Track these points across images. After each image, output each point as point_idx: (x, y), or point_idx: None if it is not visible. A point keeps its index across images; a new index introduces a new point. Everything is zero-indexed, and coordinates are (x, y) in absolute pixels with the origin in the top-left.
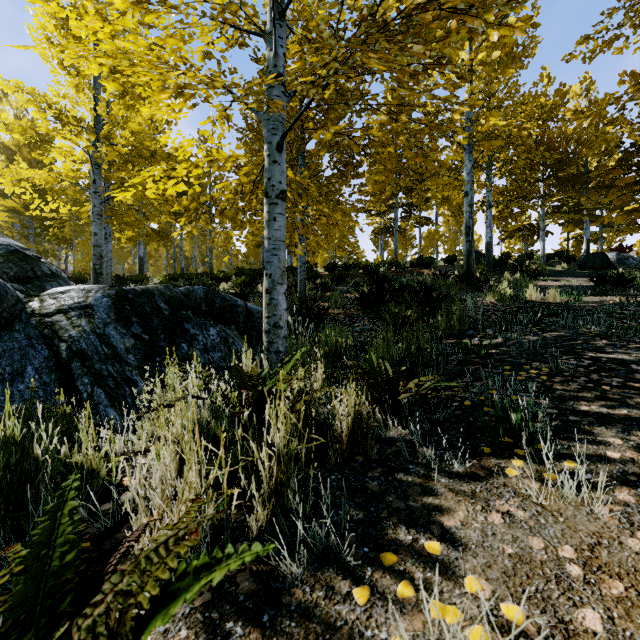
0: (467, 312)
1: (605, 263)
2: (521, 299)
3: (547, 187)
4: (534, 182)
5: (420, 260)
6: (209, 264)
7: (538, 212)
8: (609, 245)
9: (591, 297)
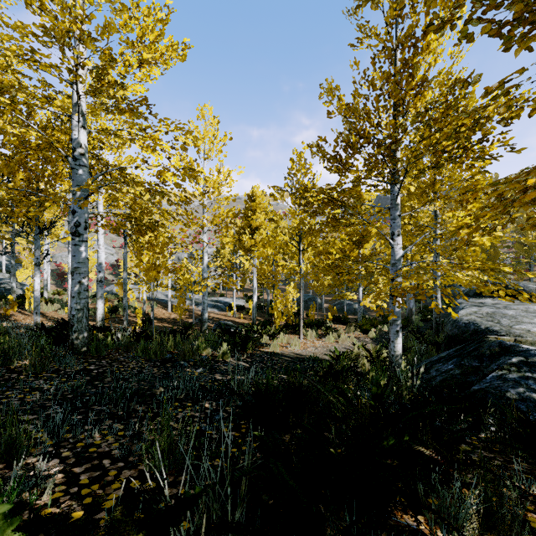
0: None
1: None
2: None
3: None
4: None
5: None
6: None
7: None
8: None
9: None
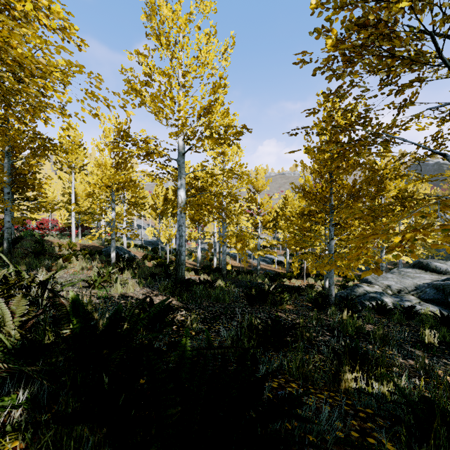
0: None
1: None
2: None
3: None
4: None
5: None
6: None
7: None
8: None
9: None
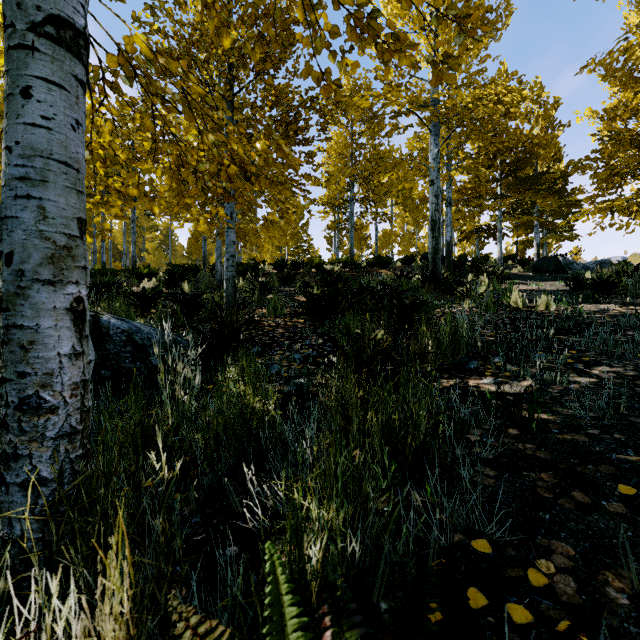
0: (460, 329)
1: (558, 267)
2: (505, 306)
3: (505, 187)
4: (493, 181)
5: (377, 259)
6: (132, 258)
7: (490, 215)
8: (548, 251)
9: (584, 305)
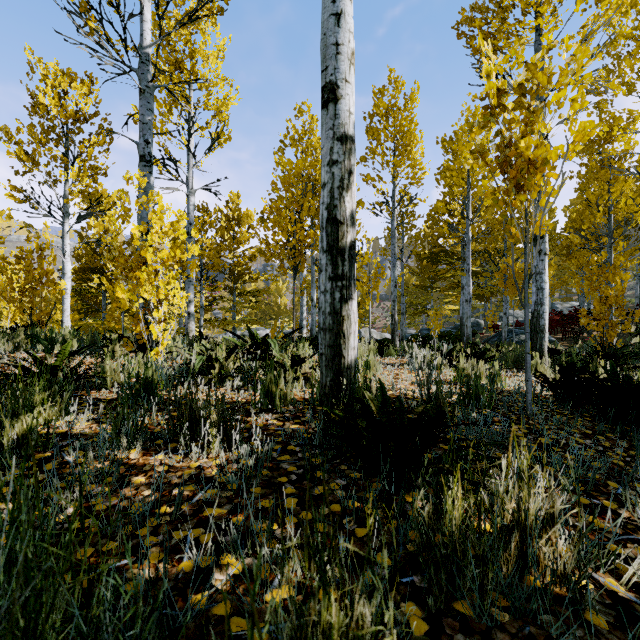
0: None
1: None
2: None
3: None
4: None
5: None
6: None
7: None
8: None
9: None
